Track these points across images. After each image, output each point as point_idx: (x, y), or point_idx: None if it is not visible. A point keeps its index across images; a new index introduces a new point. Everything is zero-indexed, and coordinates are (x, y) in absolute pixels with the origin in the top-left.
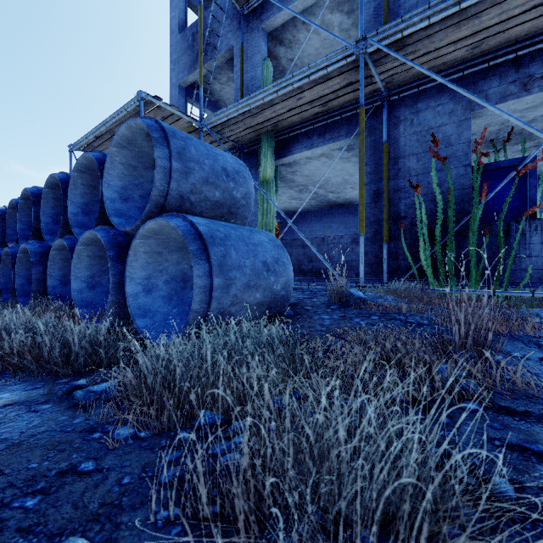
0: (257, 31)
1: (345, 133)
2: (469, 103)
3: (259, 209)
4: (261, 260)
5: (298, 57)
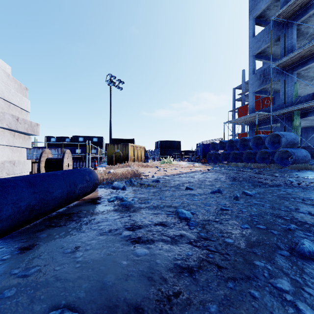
0: (291, 74)
1: None
2: None
3: None
4: (303, 155)
5: (310, 70)
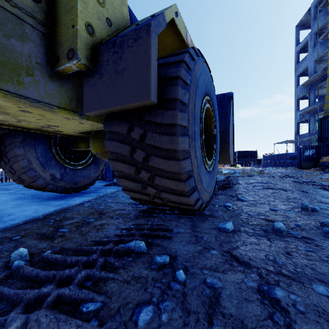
0: (312, 116)
1: None
2: None
3: None
4: (296, 163)
5: None
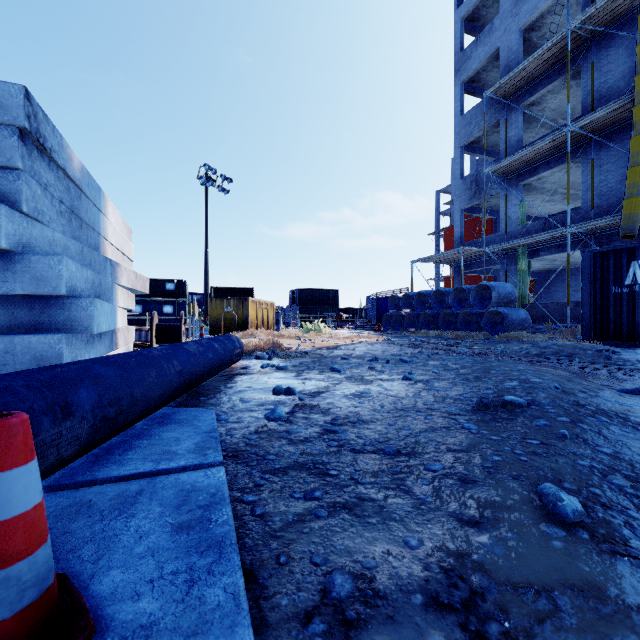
0: (516, 186)
1: (571, 248)
2: (638, 239)
3: (517, 286)
4: (521, 318)
5: (546, 181)
